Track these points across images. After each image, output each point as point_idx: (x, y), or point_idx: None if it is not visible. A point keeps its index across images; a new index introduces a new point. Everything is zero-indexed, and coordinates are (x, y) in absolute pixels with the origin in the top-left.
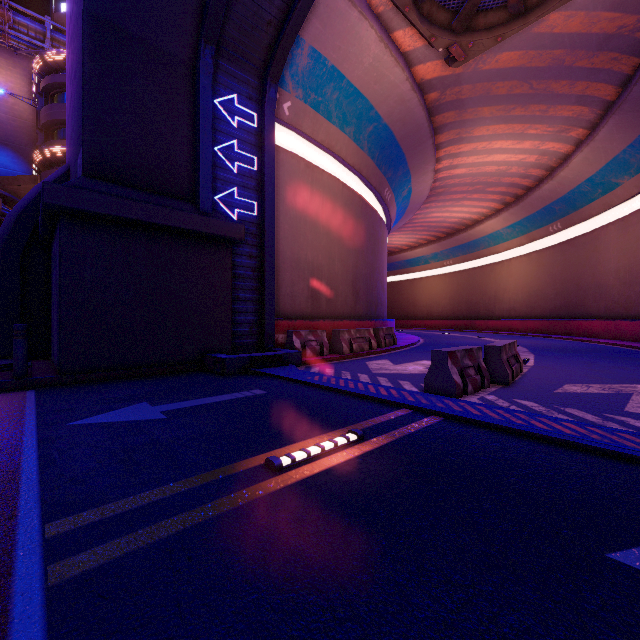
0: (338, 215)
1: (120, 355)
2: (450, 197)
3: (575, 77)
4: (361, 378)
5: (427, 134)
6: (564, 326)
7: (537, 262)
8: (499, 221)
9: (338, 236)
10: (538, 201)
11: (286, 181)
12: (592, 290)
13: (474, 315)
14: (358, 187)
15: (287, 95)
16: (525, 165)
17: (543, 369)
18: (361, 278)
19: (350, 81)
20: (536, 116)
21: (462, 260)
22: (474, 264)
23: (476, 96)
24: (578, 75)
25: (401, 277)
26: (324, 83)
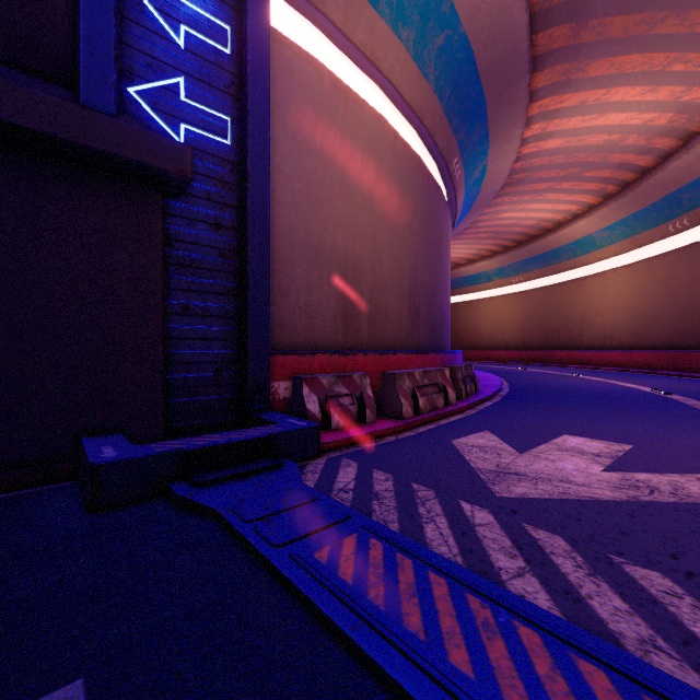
0: (387, 182)
1: None
2: (531, 187)
3: None
4: (484, 537)
5: (524, 64)
6: (695, 360)
7: (647, 274)
8: (593, 221)
9: (387, 216)
10: (657, 188)
11: (297, 103)
12: None
13: (552, 345)
14: (416, 149)
15: None
16: (649, 132)
17: None
18: (421, 288)
19: None
20: (694, 35)
21: (536, 276)
22: (552, 280)
23: None
24: None
25: (456, 298)
26: None
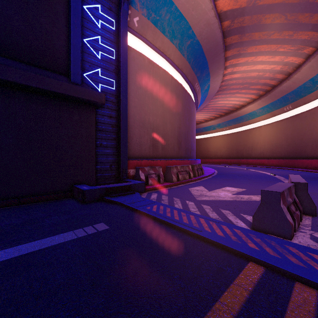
0: (169, 95)
1: (0, 188)
2: (229, 92)
3: (314, 10)
4: (190, 206)
5: (221, 49)
6: (293, 162)
7: (276, 127)
8: (255, 105)
9: (169, 108)
10: (279, 93)
11: (136, 70)
12: (311, 142)
13: (240, 156)
14: (180, 81)
15: (136, 12)
16: (274, 72)
17: (317, 195)
18: (182, 134)
19: (177, 7)
20: (285, 39)
21: (233, 127)
22: (240, 129)
23: (252, 24)
24: (316, 9)
25: (200, 136)
26: (160, 6)
